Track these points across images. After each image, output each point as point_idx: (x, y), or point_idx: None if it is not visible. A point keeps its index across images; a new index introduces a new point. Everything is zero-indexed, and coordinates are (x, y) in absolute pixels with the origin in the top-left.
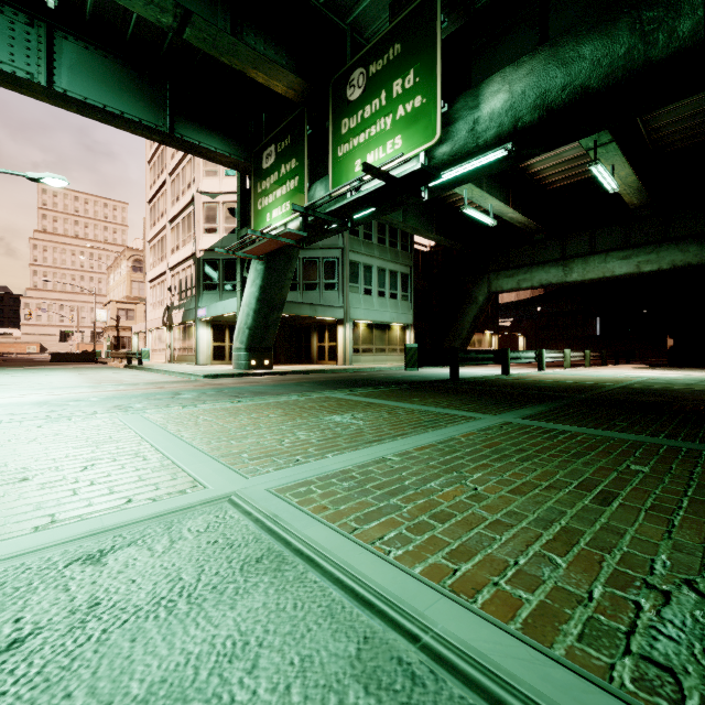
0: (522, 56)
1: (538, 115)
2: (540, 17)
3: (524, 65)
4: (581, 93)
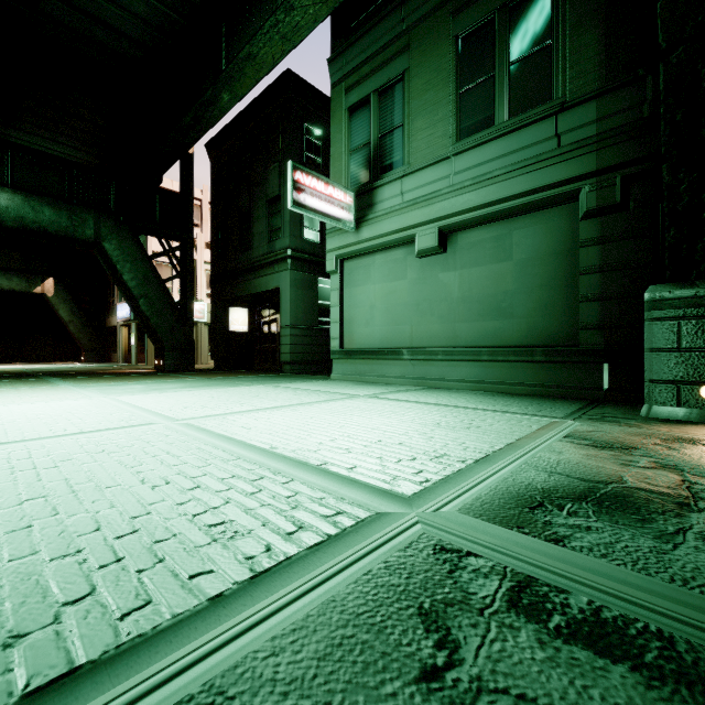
0: (6, 187)
1: (18, 226)
2: (8, 162)
3: (8, 194)
4: (44, 230)
